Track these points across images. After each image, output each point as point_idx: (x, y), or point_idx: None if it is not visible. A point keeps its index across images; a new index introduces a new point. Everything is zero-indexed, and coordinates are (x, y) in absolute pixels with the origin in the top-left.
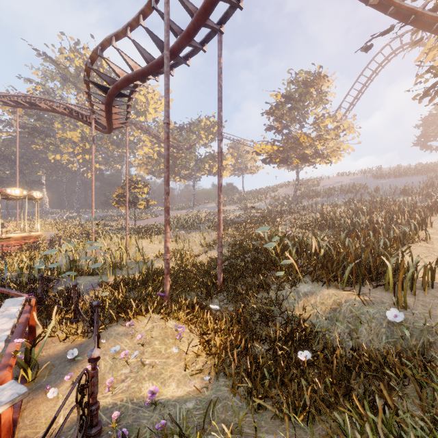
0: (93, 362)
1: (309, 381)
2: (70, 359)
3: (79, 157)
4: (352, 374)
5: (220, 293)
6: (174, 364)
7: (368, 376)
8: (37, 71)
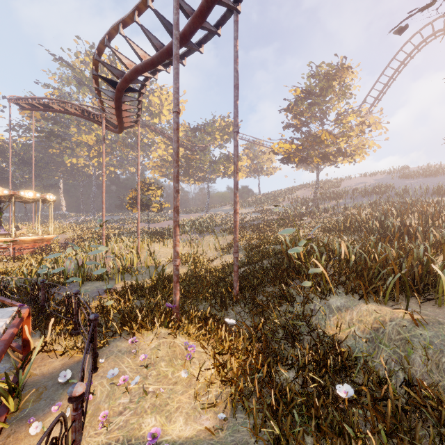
0: (74, 401)
1: (353, 427)
2: (62, 382)
3: (94, 160)
4: (418, 427)
5: (236, 304)
6: (182, 392)
7: (436, 427)
8: (54, 76)
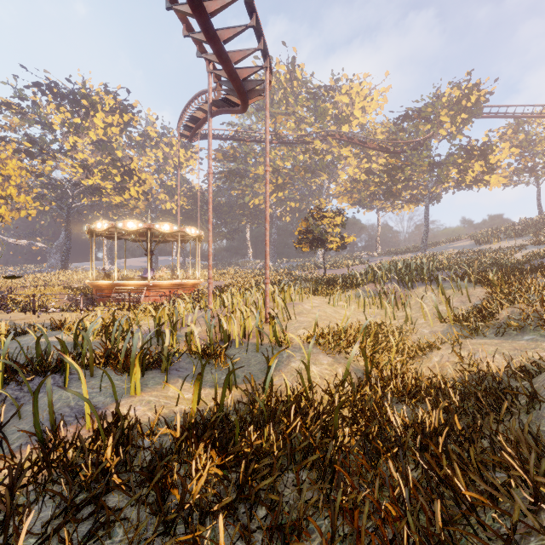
0: None
1: None
2: None
3: (273, 196)
4: None
5: None
6: None
7: None
8: None
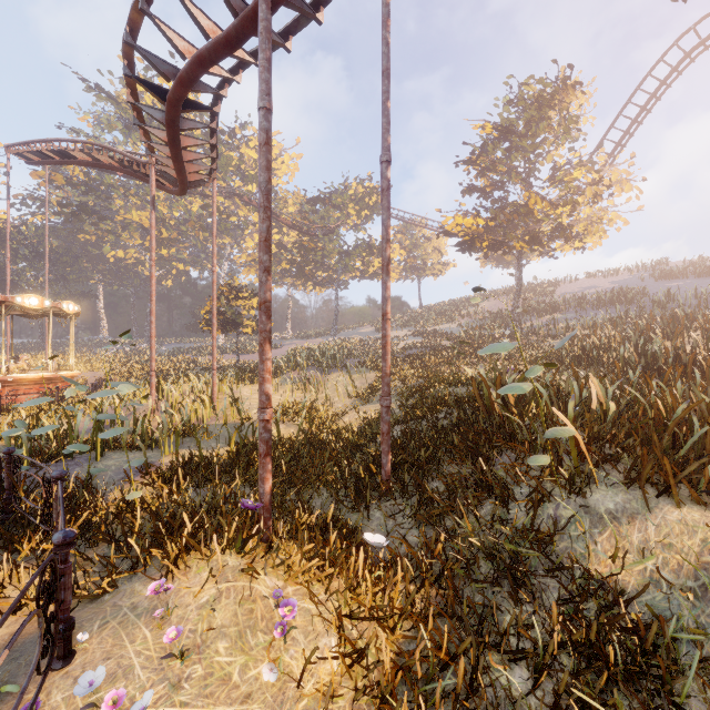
0: None
1: None
2: None
3: None
4: None
5: (387, 497)
6: None
7: None
8: (87, 116)
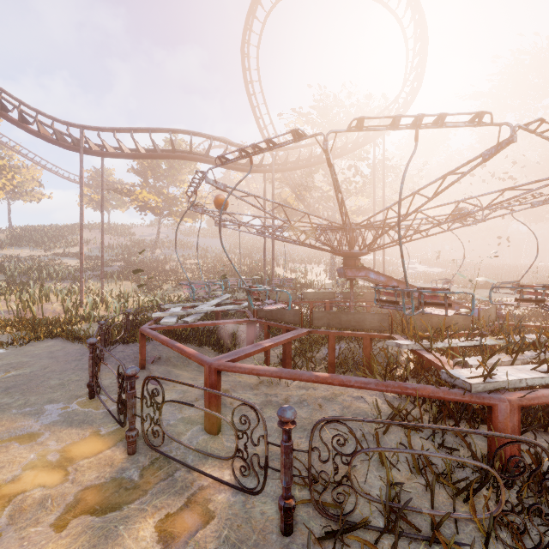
0: None
1: None
2: None
3: None
4: None
5: None
6: None
7: None
8: None
